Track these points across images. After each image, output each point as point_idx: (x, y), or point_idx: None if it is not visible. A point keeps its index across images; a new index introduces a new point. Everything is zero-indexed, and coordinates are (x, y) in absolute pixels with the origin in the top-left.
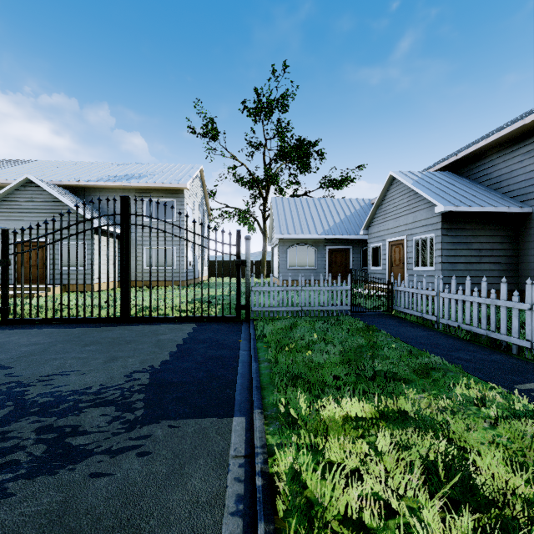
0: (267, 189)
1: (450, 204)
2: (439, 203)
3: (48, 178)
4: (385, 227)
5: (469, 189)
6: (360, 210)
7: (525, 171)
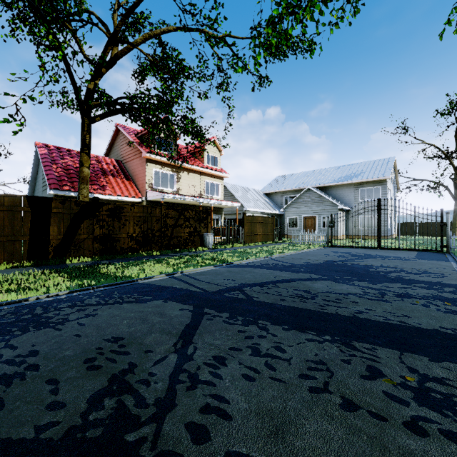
0: None
1: None
2: None
3: (309, 184)
4: None
5: None
6: None
7: None
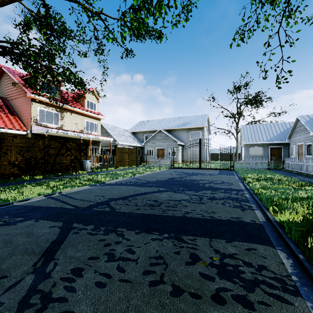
0: (238, 119)
1: None
2: (311, 132)
3: (160, 127)
4: (296, 138)
5: None
6: (290, 128)
7: None
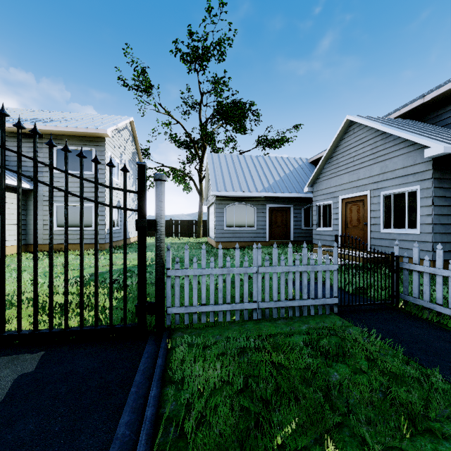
0: (203, 149)
1: (447, 144)
2: (433, 142)
3: None
4: (336, 182)
5: (449, 133)
6: (299, 168)
7: None
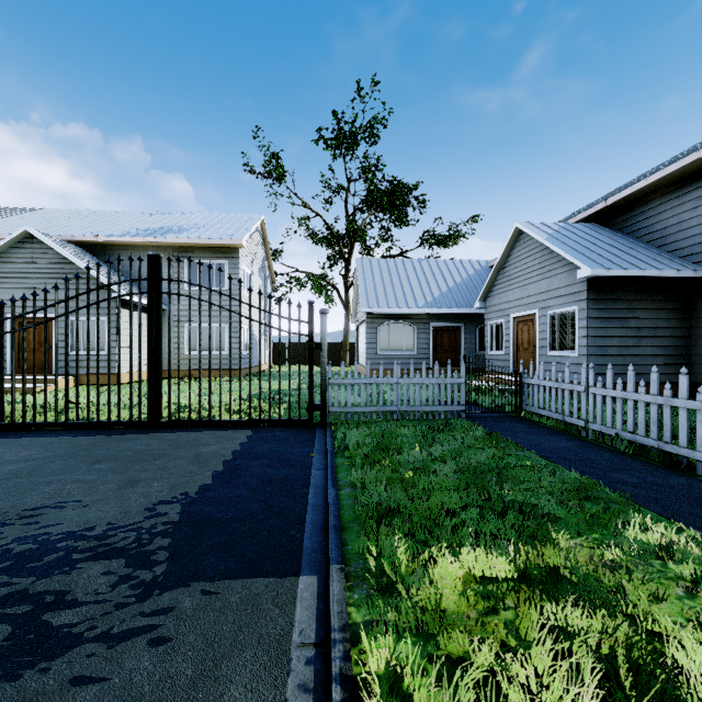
0: (350, 248)
1: (598, 265)
2: (583, 264)
3: (56, 231)
4: (508, 298)
5: (623, 247)
6: (475, 276)
7: (700, 221)
